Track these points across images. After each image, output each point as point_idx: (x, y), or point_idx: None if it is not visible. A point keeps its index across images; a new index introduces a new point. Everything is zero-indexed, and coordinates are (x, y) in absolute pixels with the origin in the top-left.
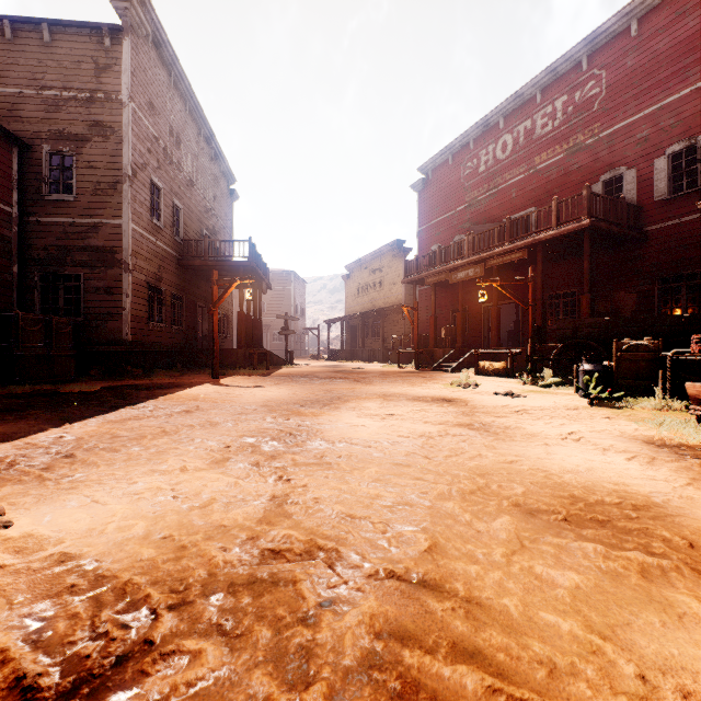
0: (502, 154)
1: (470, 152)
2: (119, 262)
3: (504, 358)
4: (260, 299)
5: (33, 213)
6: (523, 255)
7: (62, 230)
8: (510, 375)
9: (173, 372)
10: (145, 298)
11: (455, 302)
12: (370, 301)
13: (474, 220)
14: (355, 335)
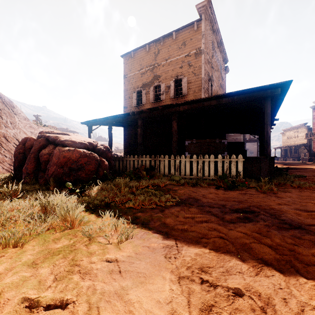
0: None
1: None
2: None
3: None
4: None
5: (227, 137)
6: None
7: (231, 139)
8: None
9: None
10: None
11: None
12: (293, 141)
13: None
14: (286, 152)
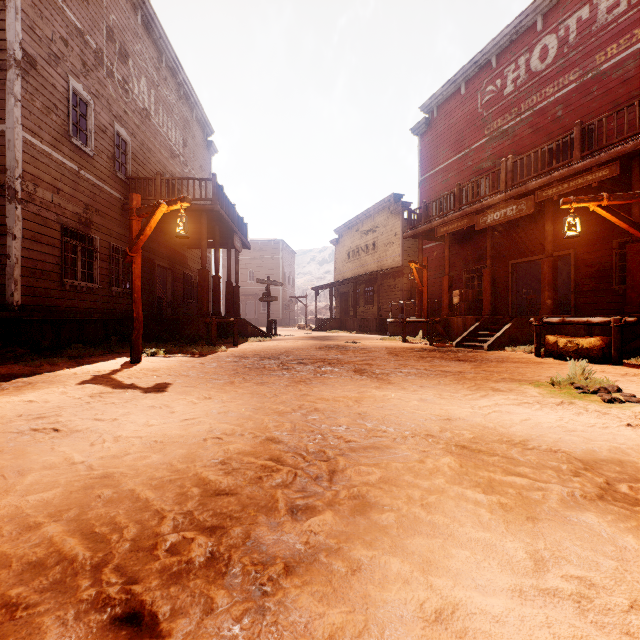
0: (540, 64)
1: (491, 73)
2: (2, 187)
3: (568, 330)
4: (236, 260)
5: None
6: (610, 173)
7: None
8: (616, 359)
9: (92, 350)
10: (55, 245)
11: (469, 261)
12: (362, 266)
13: (497, 156)
14: (345, 303)
